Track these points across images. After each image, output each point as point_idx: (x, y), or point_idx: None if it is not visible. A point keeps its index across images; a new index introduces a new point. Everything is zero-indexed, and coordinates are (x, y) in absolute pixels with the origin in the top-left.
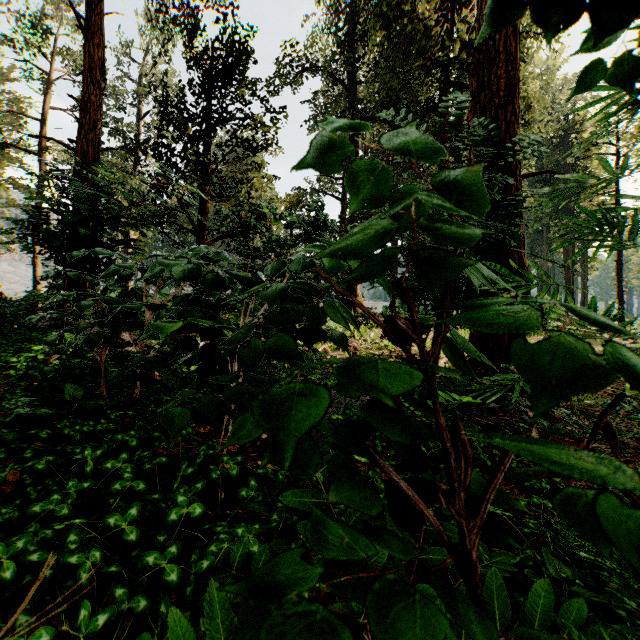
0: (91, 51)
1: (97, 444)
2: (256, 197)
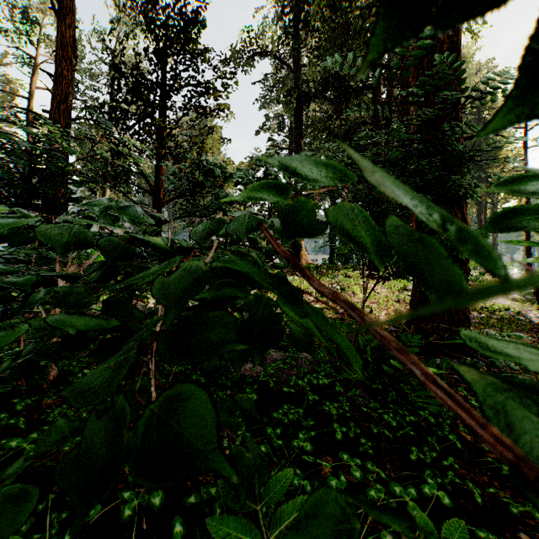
0: (63, 30)
1: None
2: None
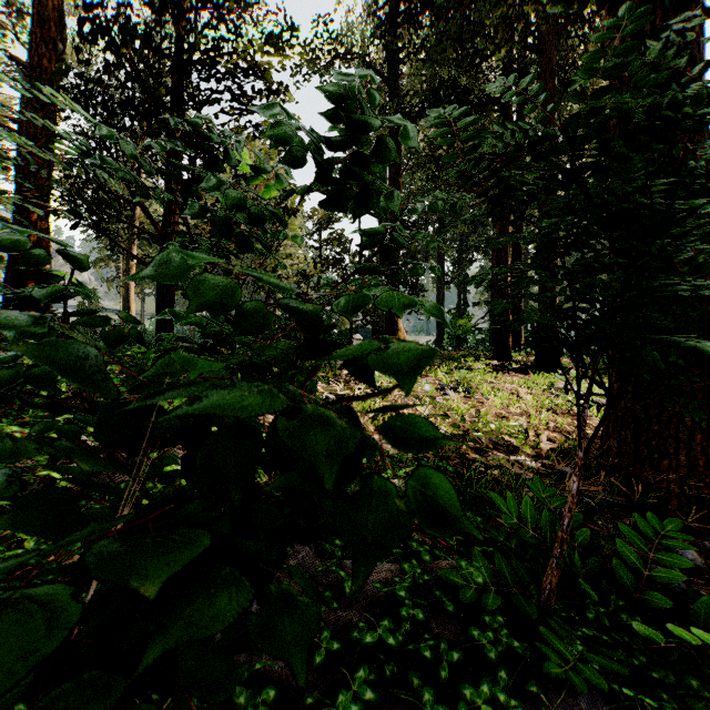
0: None
1: None
2: None
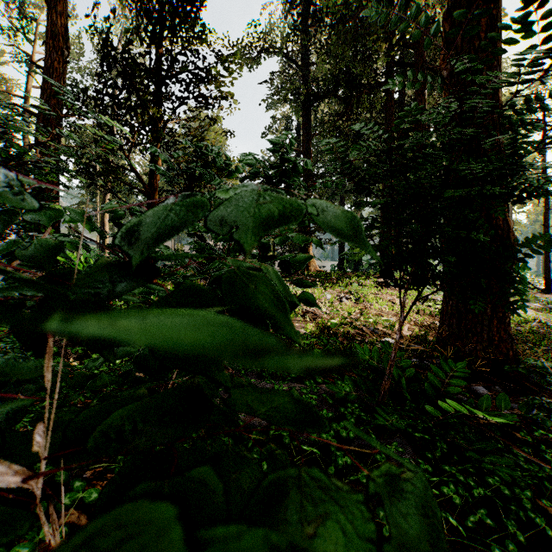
0: (53, 19)
1: None
2: None
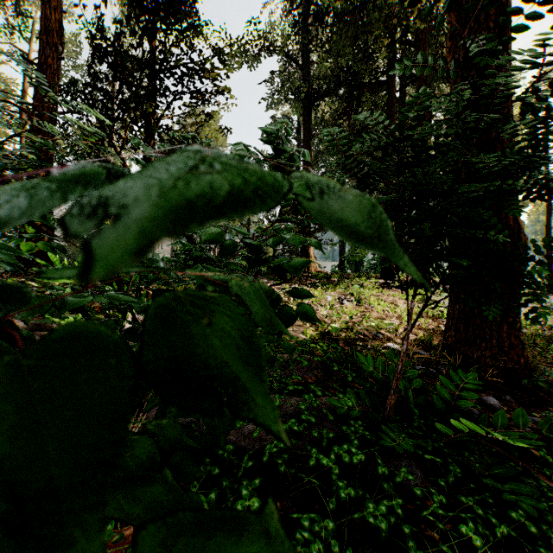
0: (47, 14)
1: None
2: None
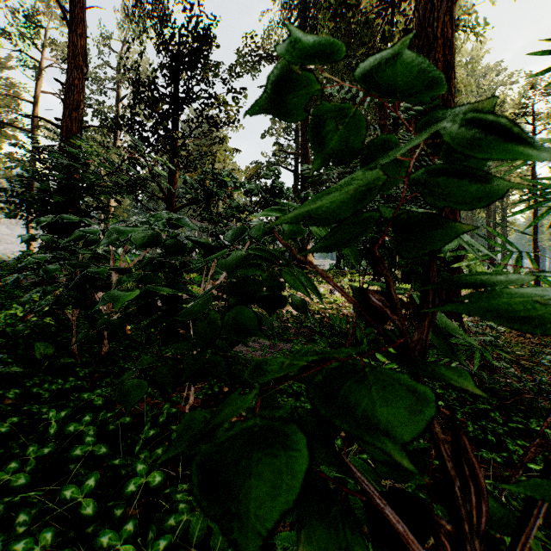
0: (75, 40)
1: (65, 402)
2: (220, 169)
